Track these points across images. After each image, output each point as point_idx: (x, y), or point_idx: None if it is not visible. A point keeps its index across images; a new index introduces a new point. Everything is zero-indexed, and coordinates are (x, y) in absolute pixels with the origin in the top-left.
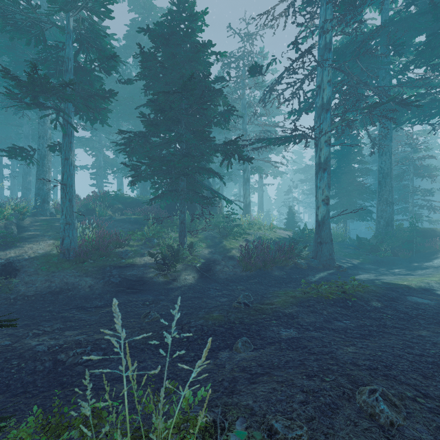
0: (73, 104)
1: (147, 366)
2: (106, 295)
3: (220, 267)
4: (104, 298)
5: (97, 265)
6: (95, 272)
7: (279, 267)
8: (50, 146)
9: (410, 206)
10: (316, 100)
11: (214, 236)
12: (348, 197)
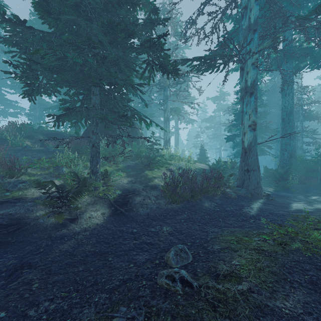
0: None
1: None
2: None
3: (140, 200)
4: None
5: None
6: None
7: (207, 198)
8: None
9: (300, 143)
10: (242, 23)
11: (136, 166)
12: None
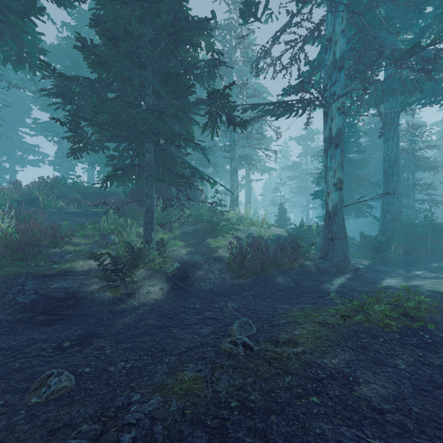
0: None
1: None
2: None
3: (202, 273)
4: None
5: (5, 274)
6: None
7: (282, 272)
8: None
9: (411, 201)
10: (325, 57)
11: (196, 233)
12: (345, 191)
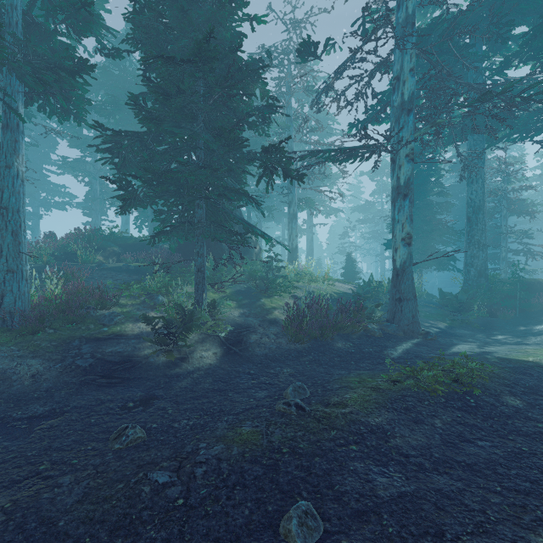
0: (19, 79)
1: None
2: (61, 391)
3: (256, 337)
4: (55, 397)
5: (59, 338)
6: (51, 350)
7: (343, 336)
8: None
9: (503, 252)
10: (393, 98)
11: (249, 291)
12: (424, 240)
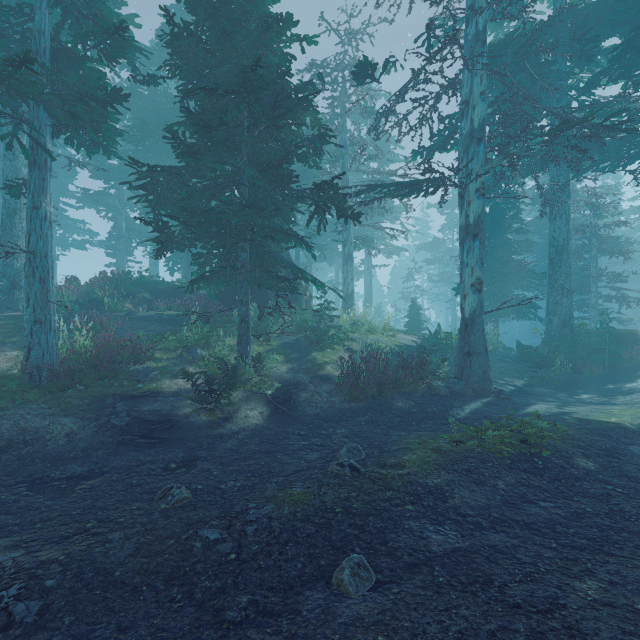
0: (48, 112)
1: None
2: (98, 451)
3: (306, 395)
4: (92, 457)
5: (91, 395)
6: (84, 408)
7: (404, 394)
8: (9, 187)
9: (593, 298)
10: (461, 125)
11: (298, 344)
12: (500, 284)
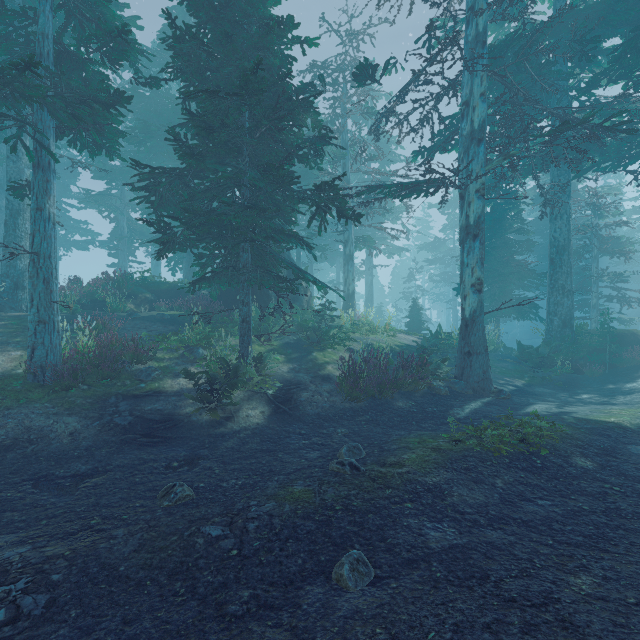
0: (52, 114)
1: (139, 636)
2: (101, 450)
3: (307, 395)
4: (96, 455)
5: (94, 394)
6: (87, 407)
7: (404, 394)
8: (13, 188)
9: (594, 298)
10: (462, 126)
11: (299, 344)
12: (501, 284)
